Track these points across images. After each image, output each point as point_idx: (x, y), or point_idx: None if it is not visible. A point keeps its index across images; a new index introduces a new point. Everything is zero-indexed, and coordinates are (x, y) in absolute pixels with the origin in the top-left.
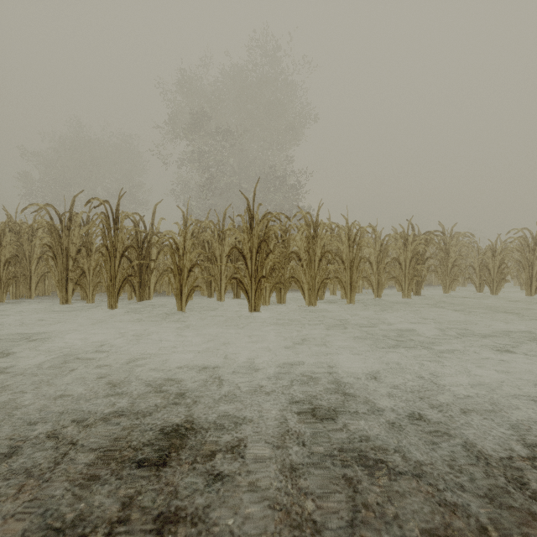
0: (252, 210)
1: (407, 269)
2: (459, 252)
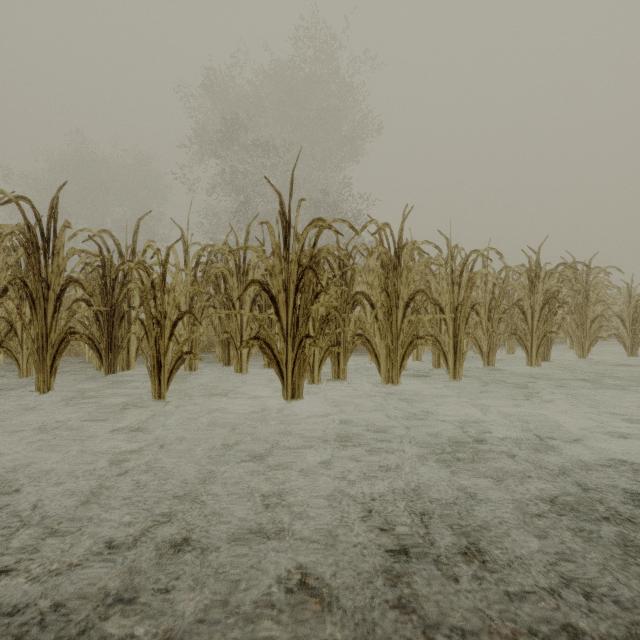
0: (289, 212)
1: (535, 321)
2: (596, 296)
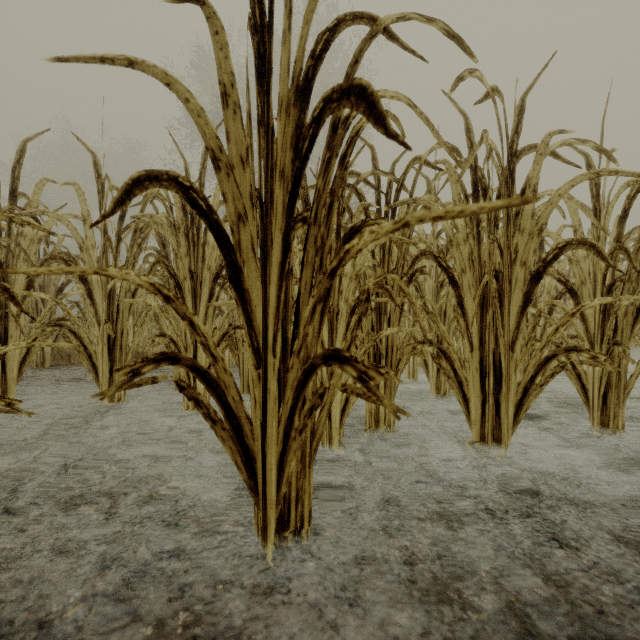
0: None
1: None
2: None
